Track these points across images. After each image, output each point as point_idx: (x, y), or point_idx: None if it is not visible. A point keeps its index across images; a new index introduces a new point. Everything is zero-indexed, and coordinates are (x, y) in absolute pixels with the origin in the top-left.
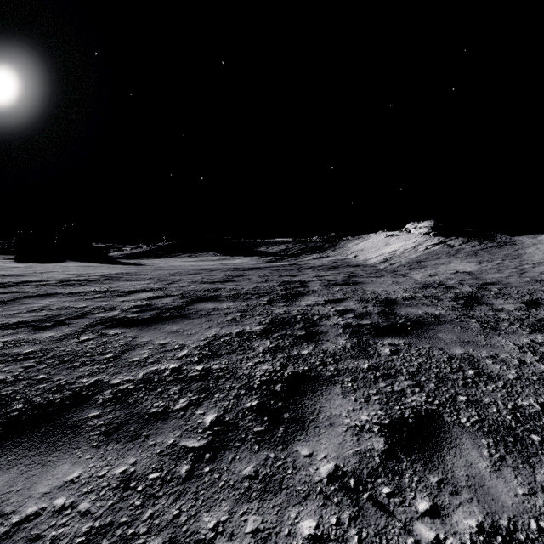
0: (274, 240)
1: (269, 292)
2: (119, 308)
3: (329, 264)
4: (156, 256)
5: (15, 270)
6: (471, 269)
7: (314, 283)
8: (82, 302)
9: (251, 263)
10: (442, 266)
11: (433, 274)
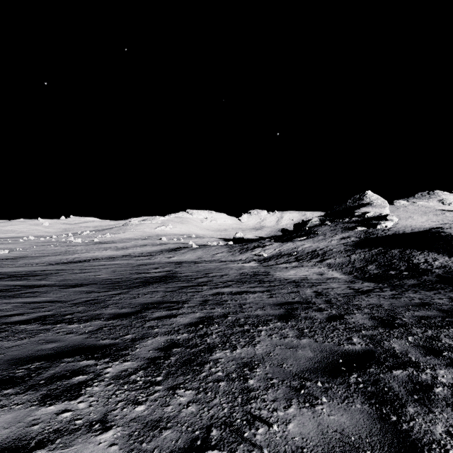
0: None
1: None
2: None
3: None
4: None
5: None
6: None
7: None
8: None
9: None
10: None
11: None
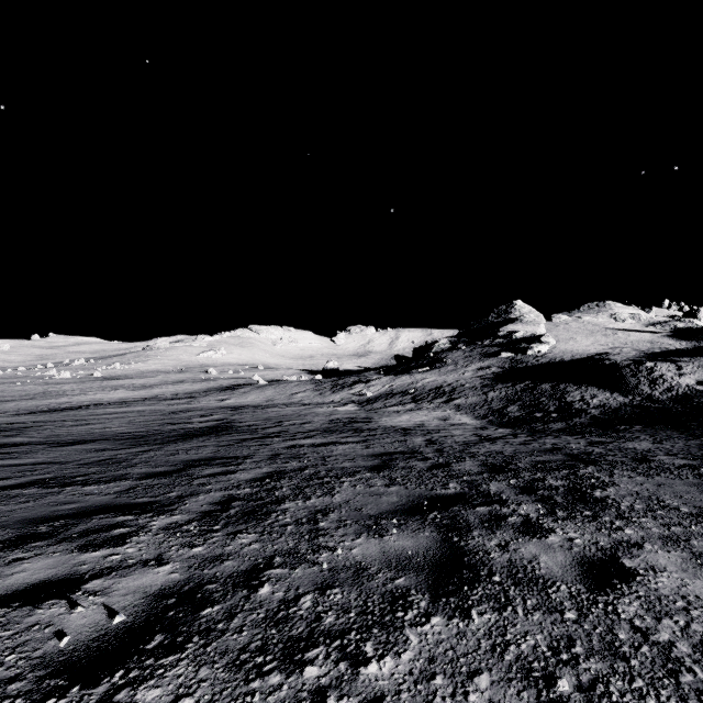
0: None
1: None
2: None
3: None
4: None
5: None
6: None
7: None
8: None
9: None
10: None
11: None
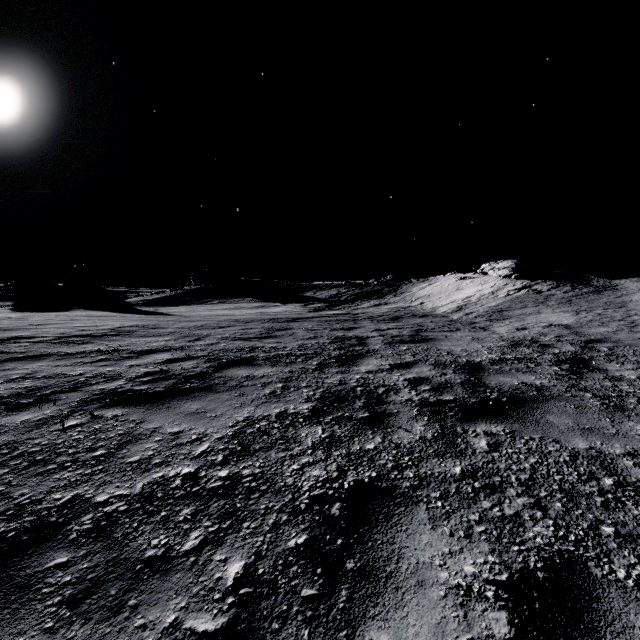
0: (322, 283)
1: (318, 353)
2: (125, 375)
3: (390, 314)
4: (182, 302)
5: (6, 322)
6: (567, 322)
7: (375, 340)
8: (78, 367)
9: (295, 311)
10: (530, 317)
11: (521, 328)
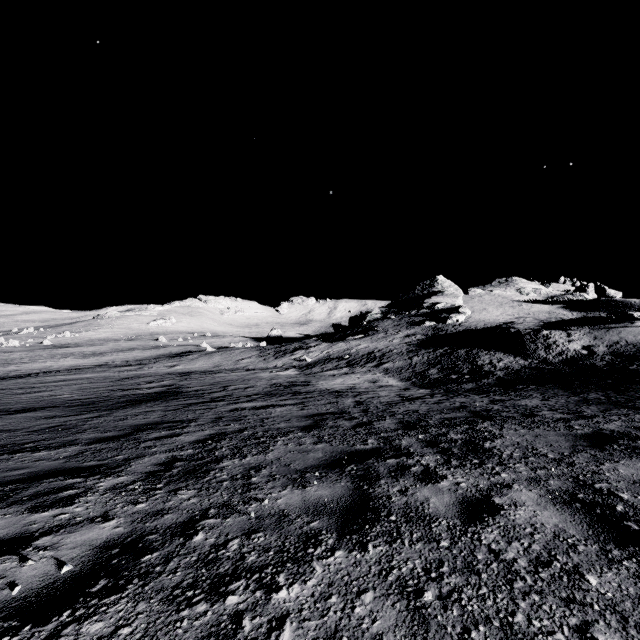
0: None
1: None
2: None
3: None
4: None
5: None
6: None
7: None
8: None
9: None
10: None
11: None
